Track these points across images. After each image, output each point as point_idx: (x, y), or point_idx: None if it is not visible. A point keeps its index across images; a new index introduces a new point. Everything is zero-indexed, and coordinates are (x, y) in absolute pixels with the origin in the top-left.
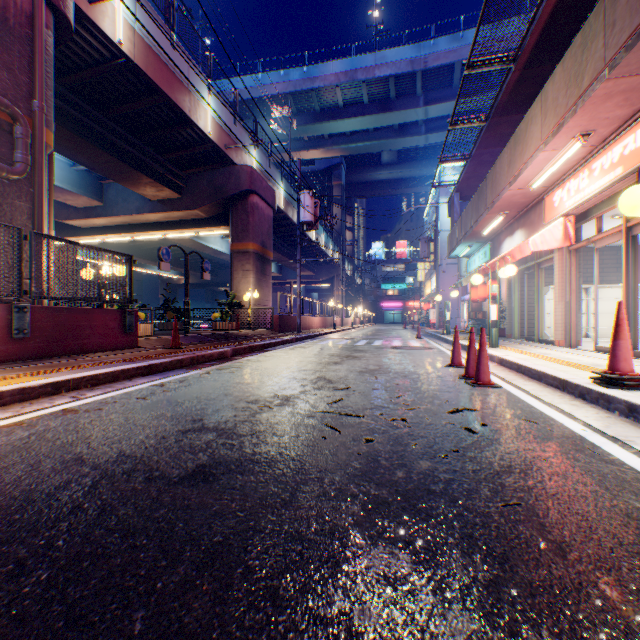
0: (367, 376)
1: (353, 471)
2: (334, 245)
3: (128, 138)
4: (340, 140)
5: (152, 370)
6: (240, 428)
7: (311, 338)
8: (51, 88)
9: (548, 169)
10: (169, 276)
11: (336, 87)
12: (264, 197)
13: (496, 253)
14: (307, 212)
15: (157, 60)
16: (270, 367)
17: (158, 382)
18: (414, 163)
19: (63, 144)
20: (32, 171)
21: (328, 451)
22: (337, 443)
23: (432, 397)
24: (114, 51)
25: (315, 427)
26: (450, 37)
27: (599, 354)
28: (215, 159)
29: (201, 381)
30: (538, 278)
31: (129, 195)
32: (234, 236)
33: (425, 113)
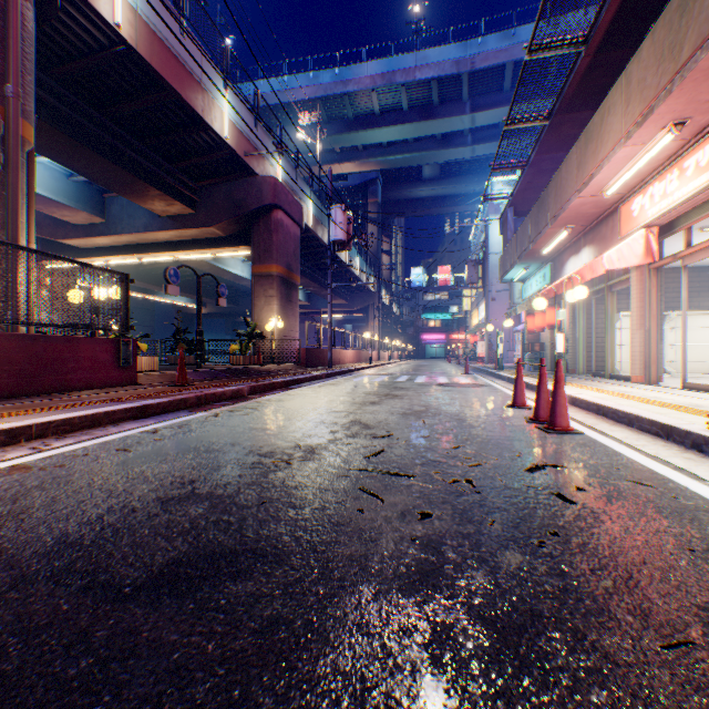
0: (412, 419)
1: (407, 573)
2: (369, 270)
3: (132, 143)
4: (376, 152)
5: (146, 412)
6: (244, 495)
7: (343, 374)
8: (30, 72)
9: (628, 170)
10: (184, 305)
11: (372, 91)
12: (290, 213)
13: (558, 275)
14: (339, 229)
15: (164, 49)
16: (293, 408)
17: (151, 427)
18: (459, 178)
19: (55, 148)
20: (6, 171)
21: (367, 534)
22: (380, 520)
23: (499, 448)
24: (112, 37)
25: (348, 493)
26: (500, 34)
27: (692, 392)
28: (233, 169)
29: (205, 426)
30: (609, 303)
31: (135, 210)
32: (255, 257)
33: (472, 121)
